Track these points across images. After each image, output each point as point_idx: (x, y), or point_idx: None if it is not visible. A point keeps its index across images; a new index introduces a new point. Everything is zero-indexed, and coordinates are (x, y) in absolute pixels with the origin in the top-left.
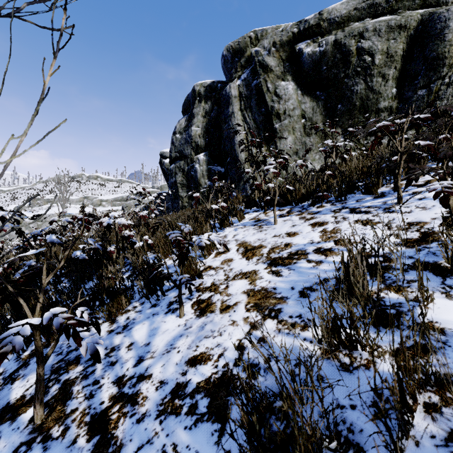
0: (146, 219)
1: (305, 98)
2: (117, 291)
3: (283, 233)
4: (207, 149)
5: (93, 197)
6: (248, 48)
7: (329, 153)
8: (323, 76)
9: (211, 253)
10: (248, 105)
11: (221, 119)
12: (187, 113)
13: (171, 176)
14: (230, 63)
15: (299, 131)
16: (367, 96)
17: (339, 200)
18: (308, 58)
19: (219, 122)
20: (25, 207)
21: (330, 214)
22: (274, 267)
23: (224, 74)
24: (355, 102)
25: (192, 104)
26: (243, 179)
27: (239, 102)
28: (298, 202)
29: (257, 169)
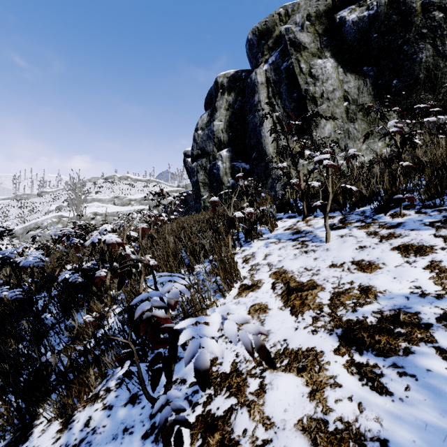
0: (165, 222)
1: (348, 76)
2: (80, 364)
3: (348, 262)
4: (230, 145)
5: (123, 196)
6: (276, 27)
7: (408, 134)
8: (372, 47)
9: (234, 285)
10: (277, 92)
11: (245, 111)
12: (209, 108)
13: (193, 175)
14: (256, 47)
15: (340, 116)
16: (436, 65)
17: (429, 205)
18: (352, 26)
19: (243, 114)
20: (64, 207)
21: (428, 231)
22: (359, 354)
23: (249, 62)
24: (418, 75)
25: (214, 97)
26: (271, 176)
27: (266, 89)
28: (354, 206)
29: (295, 163)
